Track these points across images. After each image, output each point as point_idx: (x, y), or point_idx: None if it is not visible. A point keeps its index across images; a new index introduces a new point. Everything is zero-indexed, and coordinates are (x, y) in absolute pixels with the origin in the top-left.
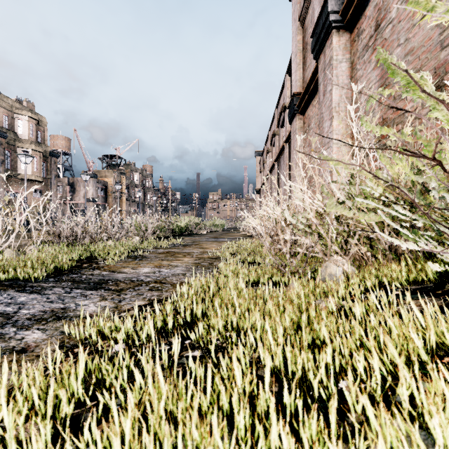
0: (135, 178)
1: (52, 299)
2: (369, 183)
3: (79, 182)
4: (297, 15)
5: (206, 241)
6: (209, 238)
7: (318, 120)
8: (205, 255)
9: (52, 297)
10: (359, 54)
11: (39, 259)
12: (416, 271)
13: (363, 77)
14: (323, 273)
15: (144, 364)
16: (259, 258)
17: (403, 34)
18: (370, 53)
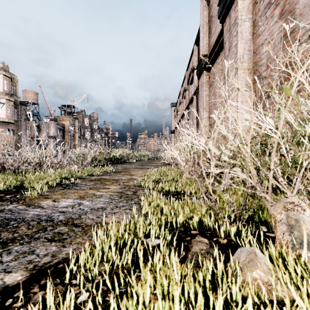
0: (85, 122)
1: None
2: None
3: (43, 124)
4: None
5: (134, 168)
6: (137, 165)
7: (221, 74)
8: (131, 182)
9: None
10: (261, 12)
11: None
12: None
13: (265, 31)
14: (298, 233)
15: None
16: (180, 188)
17: None
18: (273, 9)
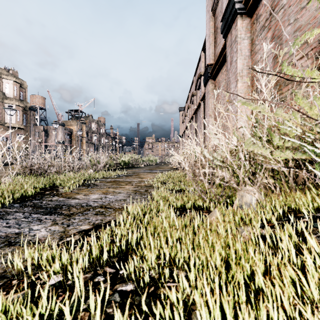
0: (92, 126)
1: (10, 224)
2: (288, 123)
3: (51, 129)
4: (210, 7)
5: (143, 172)
6: (145, 170)
7: (225, 83)
8: (142, 183)
9: (12, 221)
10: (257, 33)
11: (9, 188)
12: (319, 200)
13: (260, 50)
14: (240, 202)
15: (67, 318)
16: (183, 186)
17: (293, 16)
18: (266, 32)
